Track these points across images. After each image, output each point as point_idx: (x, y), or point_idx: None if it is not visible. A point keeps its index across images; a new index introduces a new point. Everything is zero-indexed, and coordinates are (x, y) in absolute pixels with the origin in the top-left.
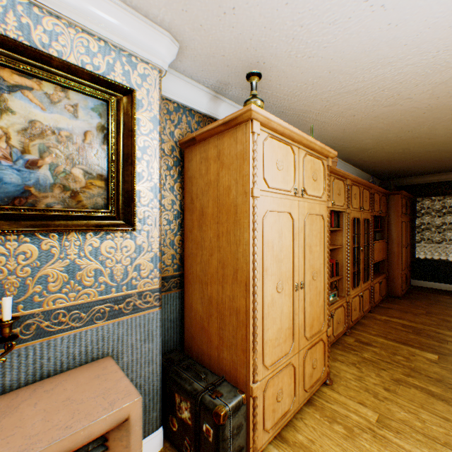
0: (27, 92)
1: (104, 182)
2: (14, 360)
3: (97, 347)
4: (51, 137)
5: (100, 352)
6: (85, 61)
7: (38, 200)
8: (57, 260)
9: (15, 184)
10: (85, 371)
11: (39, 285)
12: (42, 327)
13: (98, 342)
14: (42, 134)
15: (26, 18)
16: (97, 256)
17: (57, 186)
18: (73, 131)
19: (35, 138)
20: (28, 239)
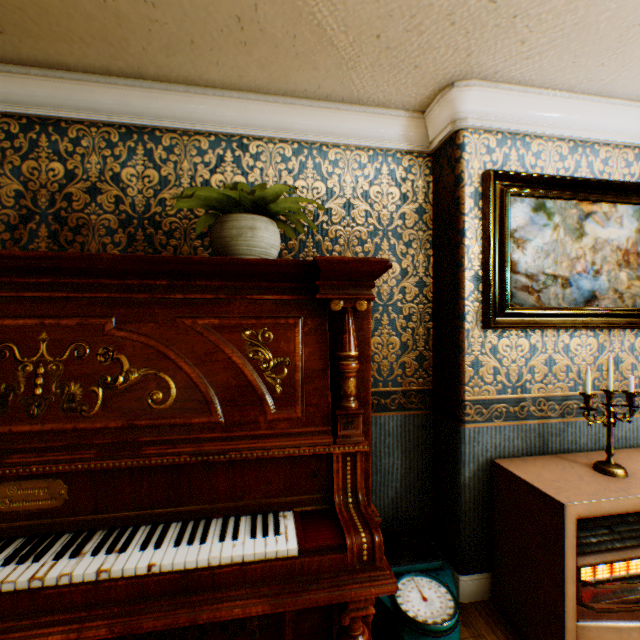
0: (592, 216)
1: (639, 282)
2: (583, 428)
3: (631, 436)
4: (605, 248)
5: (633, 441)
6: (623, 174)
7: (598, 302)
8: (606, 352)
9: (586, 291)
10: (639, 452)
11: (596, 372)
12: (598, 407)
13: (632, 431)
14: (600, 247)
15: (589, 157)
16: (631, 351)
17: (608, 289)
18: (618, 239)
19: (597, 252)
20: (590, 333)
